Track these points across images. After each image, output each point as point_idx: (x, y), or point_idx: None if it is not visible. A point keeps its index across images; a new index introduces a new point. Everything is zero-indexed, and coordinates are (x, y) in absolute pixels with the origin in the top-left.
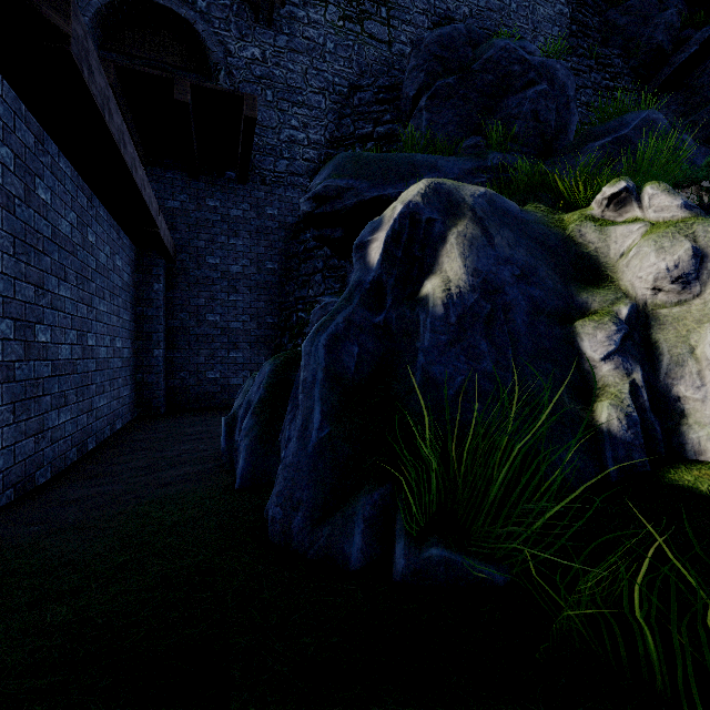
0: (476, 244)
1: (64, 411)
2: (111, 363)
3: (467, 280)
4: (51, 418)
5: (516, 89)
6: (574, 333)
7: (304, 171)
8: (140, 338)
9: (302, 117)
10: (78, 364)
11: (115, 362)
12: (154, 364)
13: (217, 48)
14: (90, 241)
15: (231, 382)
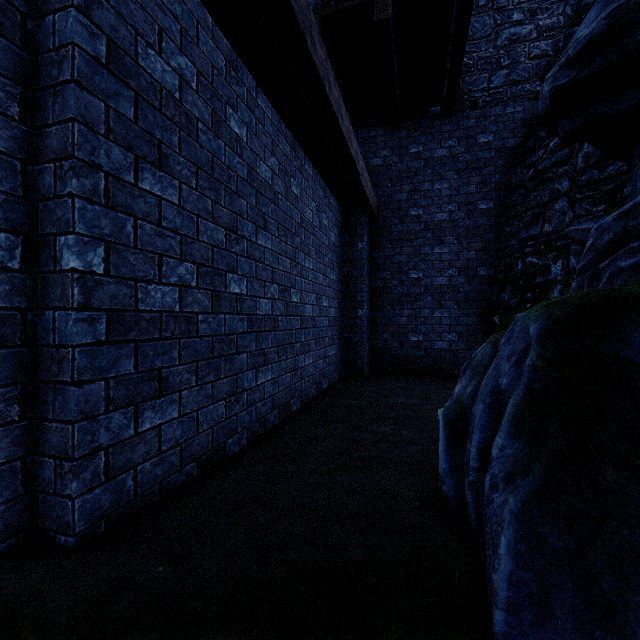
0: None
1: (264, 370)
2: (317, 321)
3: None
4: (247, 379)
5: None
6: None
7: (531, 73)
8: (346, 299)
9: (527, 4)
10: (280, 320)
11: (322, 320)
12: (358, 324)
13: None
14: (294, 193)
15: (435, 345)
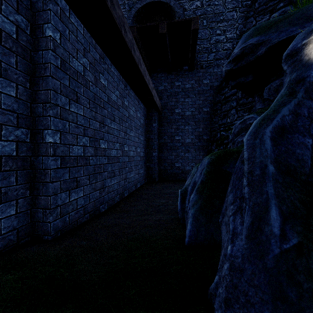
0: None
1: (113, 179)
2: (135, 158)
3: None
4: (107, 182)
5: None
6: None
7: (224, 56)
8: (148, 148)
9: (222, 27)
10: (120, 158)
11: (137, 158)
12: (153, 159)
13: (180, 9)
14: (125, 104)
15: (186, 168)
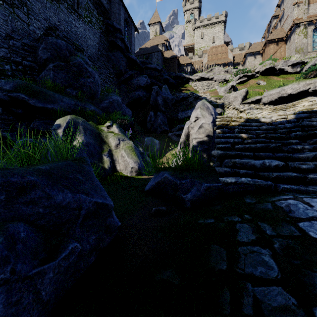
0: (83, 134)
1: None
2: None
3: (83, 142)
4: None
5: (84, 76)
6: (101, 153)
7: None
8: None
9: None
10: None
11: None
12: None
13: None
14: None
15: None
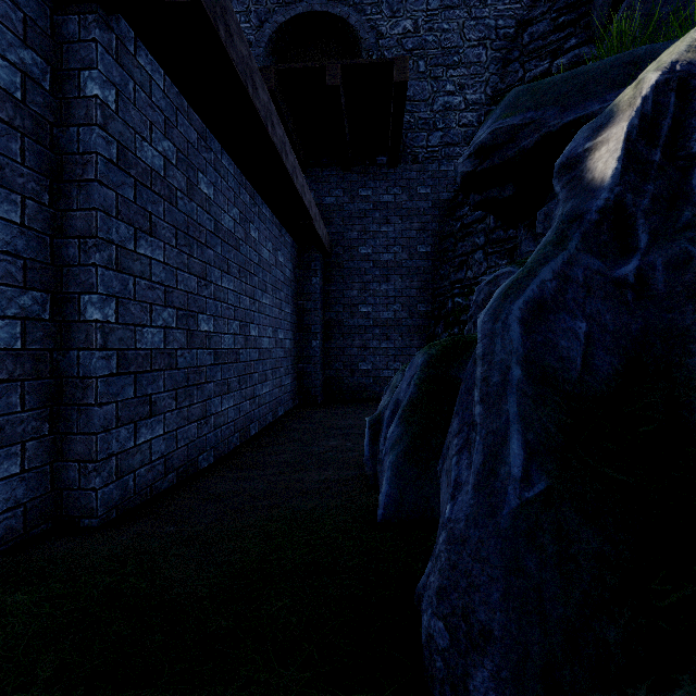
0: None
1: (227, 397)
2: (273, 353)
3: None
4: (214, 405)
5: None
6: None
7: (460, 139)
8: (300, 330)
9: (458, 78)
10: (240, 353)
11: (277, 352)
12: (312, 355)
13: (369, 34)
14: (252, 237)
15: (382, 374)
